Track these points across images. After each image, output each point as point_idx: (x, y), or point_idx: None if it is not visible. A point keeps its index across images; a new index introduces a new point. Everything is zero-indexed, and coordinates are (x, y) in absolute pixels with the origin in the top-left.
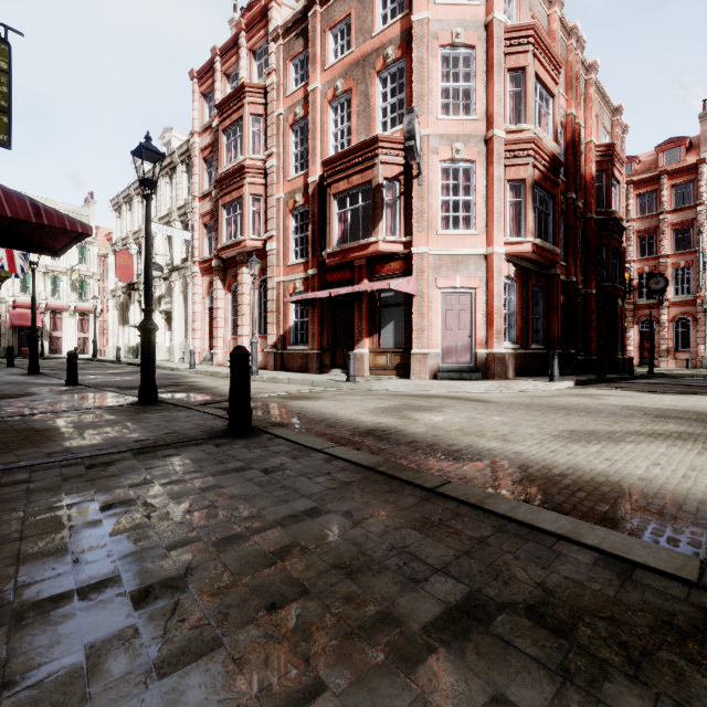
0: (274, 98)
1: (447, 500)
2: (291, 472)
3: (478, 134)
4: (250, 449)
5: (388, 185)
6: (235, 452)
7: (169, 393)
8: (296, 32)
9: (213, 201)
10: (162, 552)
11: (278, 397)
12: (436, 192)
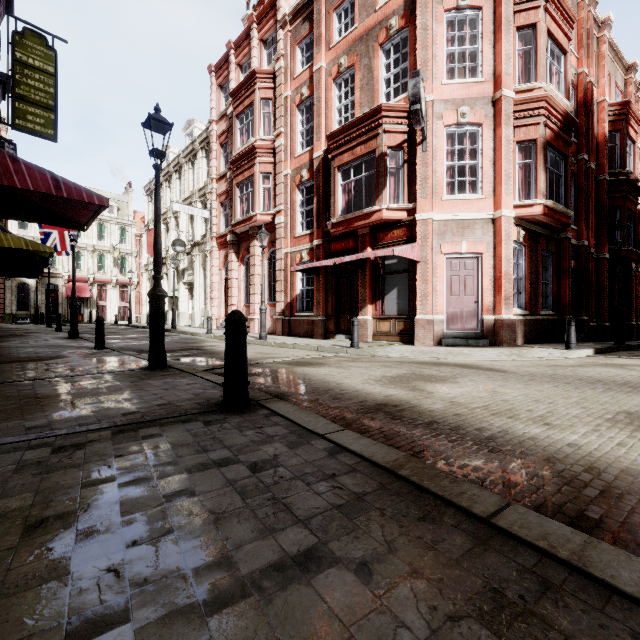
0: (282, 82)
1: (518, 546)
2: (285, 470)
3: (485, 96)
4: (241, 429)
5: (391, 153)
6: (224, 434)
7: (182, 357)
8: (302, 17)
9: (228, 181)
10: None
11: (283, 362)
12: (441, 158)
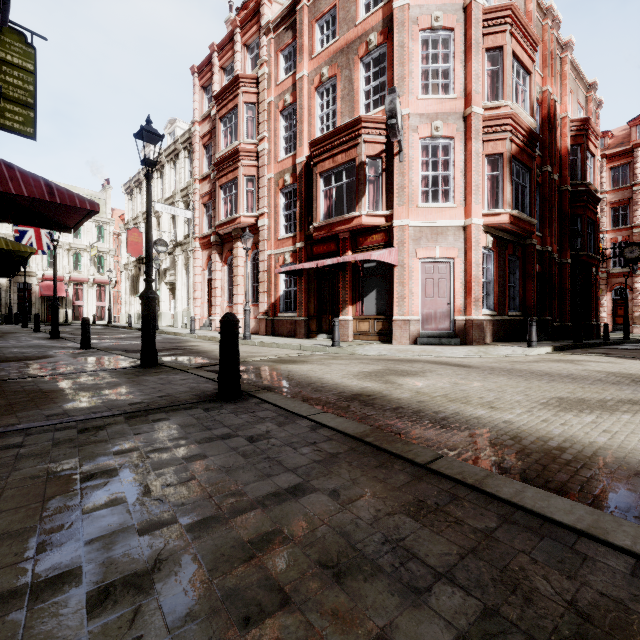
0: (265, 87)
1: (442, 479)
2: (276, 440)
3: (457, 111)
4: (237, 414)
5: (370, 162)
6: (223, 417)
7: (170, 356)
8: (285, 26)
9: (212, 183)
10: (133, 537)
11: (268, 360)
12: (416, 168)
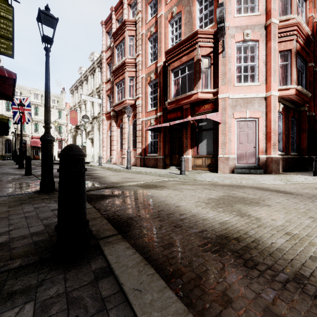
0: (140, 25)
1: None
2: None
3: (260, 23)
4: None
5: (203, 60)
6: None
7: None
8: None
9: (111, 83)
10: None
11: (138, 185)
12: (233, 61)
